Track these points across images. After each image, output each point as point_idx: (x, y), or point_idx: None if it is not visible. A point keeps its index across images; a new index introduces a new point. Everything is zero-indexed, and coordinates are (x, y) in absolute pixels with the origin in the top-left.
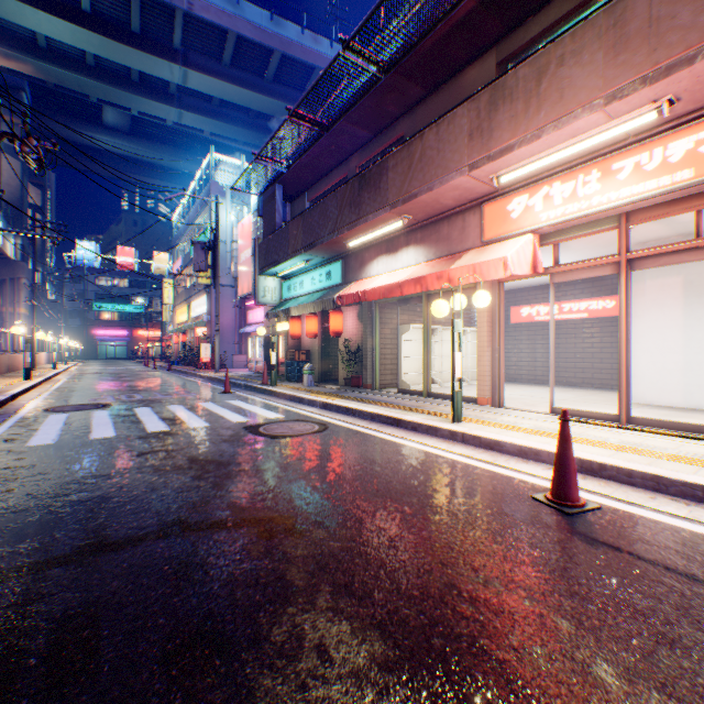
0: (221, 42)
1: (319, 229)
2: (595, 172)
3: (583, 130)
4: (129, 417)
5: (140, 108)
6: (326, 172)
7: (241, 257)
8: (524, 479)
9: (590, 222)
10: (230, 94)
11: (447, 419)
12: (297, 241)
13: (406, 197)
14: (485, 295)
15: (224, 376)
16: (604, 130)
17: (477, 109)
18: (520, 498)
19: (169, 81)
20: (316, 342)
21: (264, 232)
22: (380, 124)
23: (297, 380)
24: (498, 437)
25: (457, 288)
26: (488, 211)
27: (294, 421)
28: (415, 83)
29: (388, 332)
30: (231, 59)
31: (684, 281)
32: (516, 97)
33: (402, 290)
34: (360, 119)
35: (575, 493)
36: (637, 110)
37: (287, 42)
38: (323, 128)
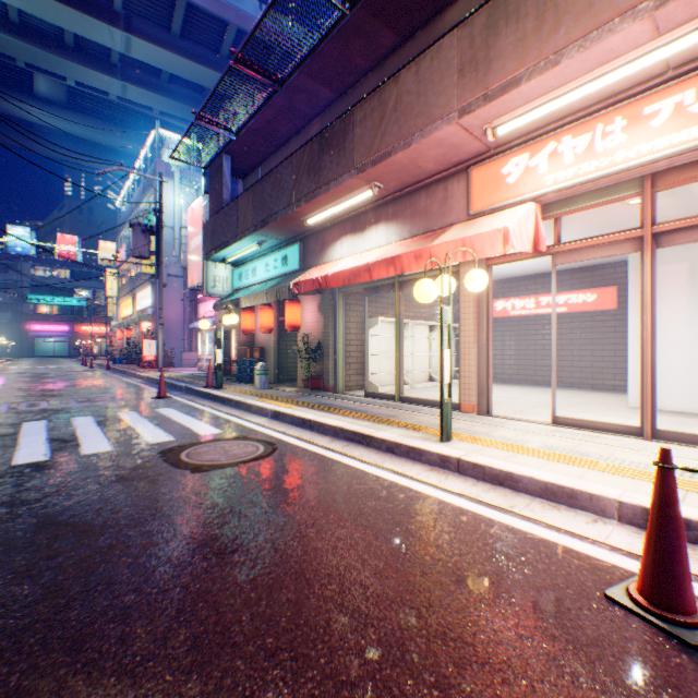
0: (170, 8)
1: (272, 203)
2: (620, 119)
3: (616, 53)
4: (3, 438)
5: (76, 77)
6: (282, 141)
7: (191, 245)
8: (570, 545)
9: (603, 189)
10: (181, 68)
11: (431, 436)
12: (247, 219)
13: (377, 157)
14: (482, 275)
15: (167, 377)
16: (643, 54)
17: (471, 36)
18: (590, 601)
19: (110, 48)
20: (271, 338)
21: (211, 211)
22: (344, 81)
23: (250, 380)
24: (510, 467)
25: (435, 273)
26: (478, 177)
27: (233, 440)
28: (386, 25)
29: (354, 326)
30: (181, 30)
31: (691, 268)
32: (524, 13)
33: (371, 274)
34: (320, 72)
35: (691, 597)
36: (695, 20)
37: (244, 16)
38: (277, 81)
